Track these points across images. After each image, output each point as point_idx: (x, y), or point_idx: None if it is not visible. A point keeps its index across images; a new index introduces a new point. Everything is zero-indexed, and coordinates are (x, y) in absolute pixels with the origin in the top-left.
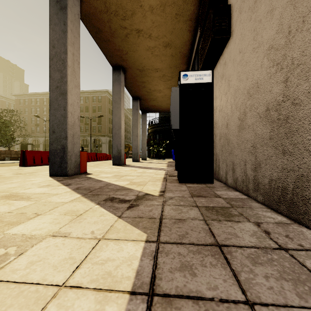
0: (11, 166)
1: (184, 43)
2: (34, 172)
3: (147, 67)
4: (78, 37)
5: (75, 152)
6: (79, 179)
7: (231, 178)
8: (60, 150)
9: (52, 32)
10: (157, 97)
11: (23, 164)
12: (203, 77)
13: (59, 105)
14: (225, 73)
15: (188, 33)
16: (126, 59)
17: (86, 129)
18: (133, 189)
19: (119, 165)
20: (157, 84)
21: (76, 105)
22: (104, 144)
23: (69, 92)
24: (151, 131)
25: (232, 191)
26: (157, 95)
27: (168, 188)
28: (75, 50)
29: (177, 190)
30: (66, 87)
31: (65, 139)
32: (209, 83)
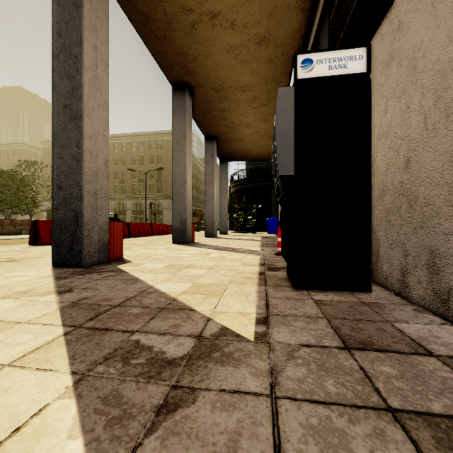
0: (16, 245)
1: (292, 34)
2: (36, 257)
3: (229, 83)
4: (105, 19)
5: (99, 224)
6: (98, 275)
7: (424, 285)
8: (71, 220)
9: (57, 8)
10: (244, 135)
11: (35, 242)
12: (347, 62)
13: (68, 139)
14: (401, 48)
15: (299, 15)
16: (194, 70)
17: (140, 188)
18: (195, 308)
19: (182, 244)
20: (244, 114)
21: (100, 140)
22: (165, 210)
23: (86, 114)
24: (234, 190)
25: (438, 322)
26: (244, 131)
27: (274, 308)
28: (98, 42)
29: (296, 317)
30: (81, 105)
31: (79, 199)
32: (360, 76)
